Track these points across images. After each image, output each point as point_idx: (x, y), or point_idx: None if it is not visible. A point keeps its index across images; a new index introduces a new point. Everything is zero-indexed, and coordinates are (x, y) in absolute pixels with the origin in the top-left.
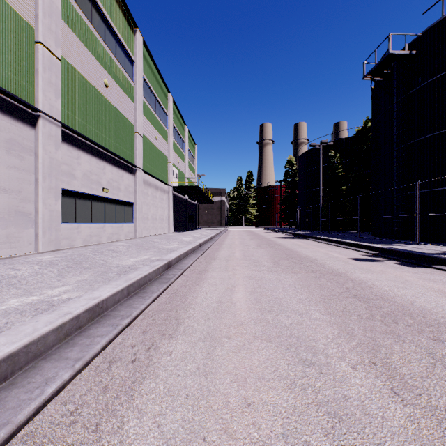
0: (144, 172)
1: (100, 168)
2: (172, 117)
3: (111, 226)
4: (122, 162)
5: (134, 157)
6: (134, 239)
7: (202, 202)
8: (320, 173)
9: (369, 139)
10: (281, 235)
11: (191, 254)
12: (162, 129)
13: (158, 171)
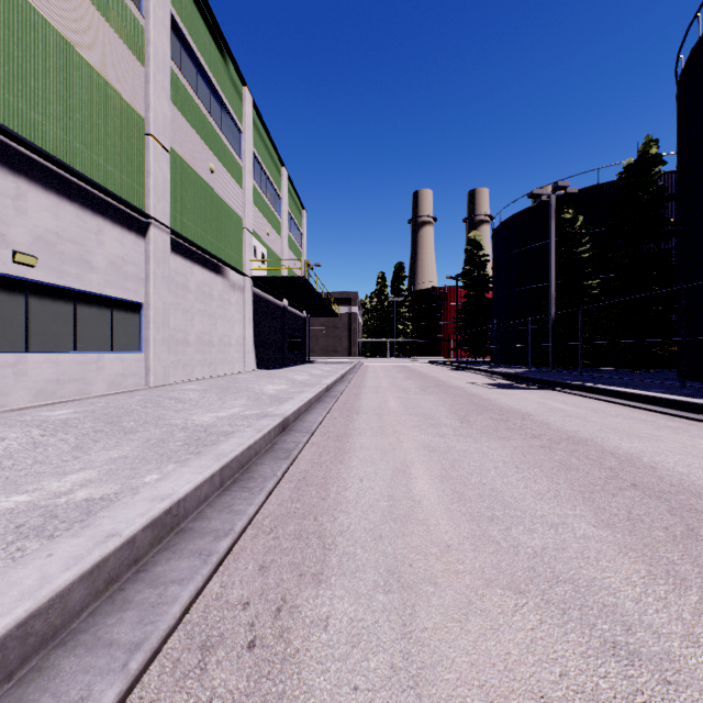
0: (175, 235)
1: (1, 194)
2: (252, 137)
3: (54, 359)
4: (100, 197)
5: (144, 193)
6: (135, 392)
7: (316, 313)
8: (552, 252)
9: (653, 180)
10: (478, 378)
11: (208, 506)
12: (226, 156)
13: (217, 242)
